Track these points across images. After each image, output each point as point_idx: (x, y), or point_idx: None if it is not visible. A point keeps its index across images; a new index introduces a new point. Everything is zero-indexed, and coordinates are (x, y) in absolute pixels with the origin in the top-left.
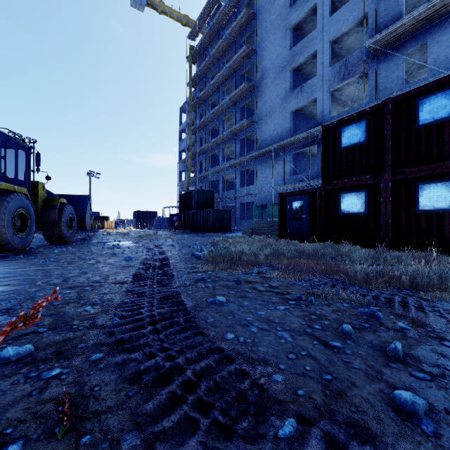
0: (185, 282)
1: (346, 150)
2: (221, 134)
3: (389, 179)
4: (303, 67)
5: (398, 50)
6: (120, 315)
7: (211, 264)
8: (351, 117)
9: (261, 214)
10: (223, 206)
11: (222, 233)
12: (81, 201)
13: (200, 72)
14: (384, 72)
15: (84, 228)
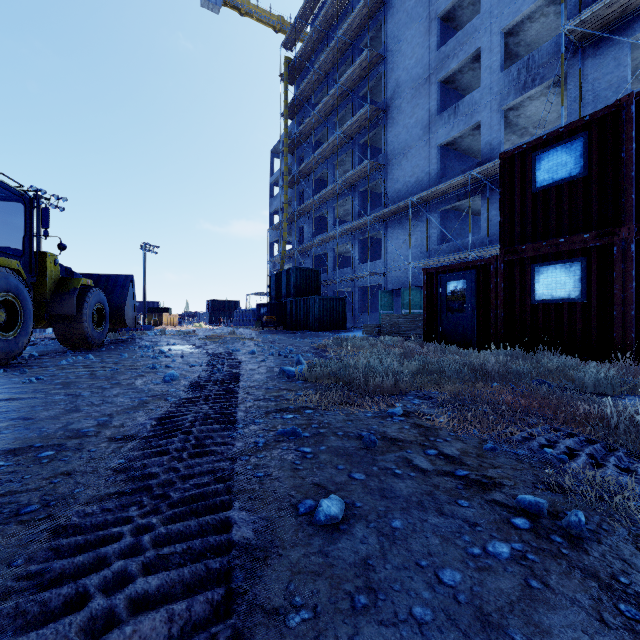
0: (257, 438)
1: (545, 192)
2: (331, 185)
3: (630, 238)
4: (457, 78)
5: (619, 34)
6: (7, 608)
7: (314, 392)
8: (554, 135)
9: (392, 303)
10: (333, 292)
11: (332, 331)
12: (119, 284)
13: (300, 96)
14: (595, 73)
15: (124, 324)
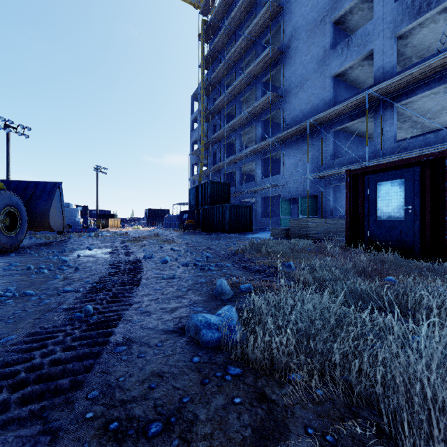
0: None
1: None
2: (239, 116)
3: None
4: (347, 18)
5: None
6: None
7: None
8: None
9: (290, 209)
10: (240, 201)
11: (241, 233)
12: (47, 190)
13: (214, 49)
14: None
15: (49, 228)
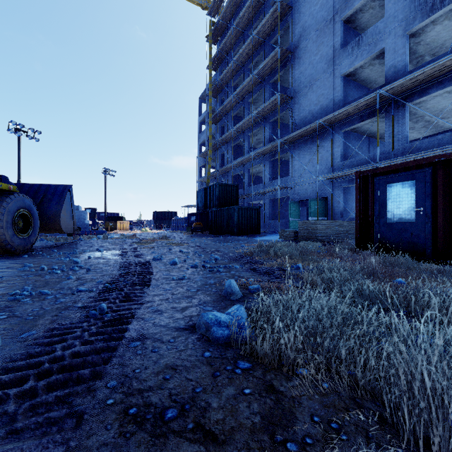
0: None
1: None
2: (247, 117)
3: None
4: (358, 17)
5: None
6: None
7: None
8: None
9: (299, 212)
10: (248, 203)
11: (249, 236)
12: (58, 193)
13: (222, 51)
14: None
15: (60, 230)
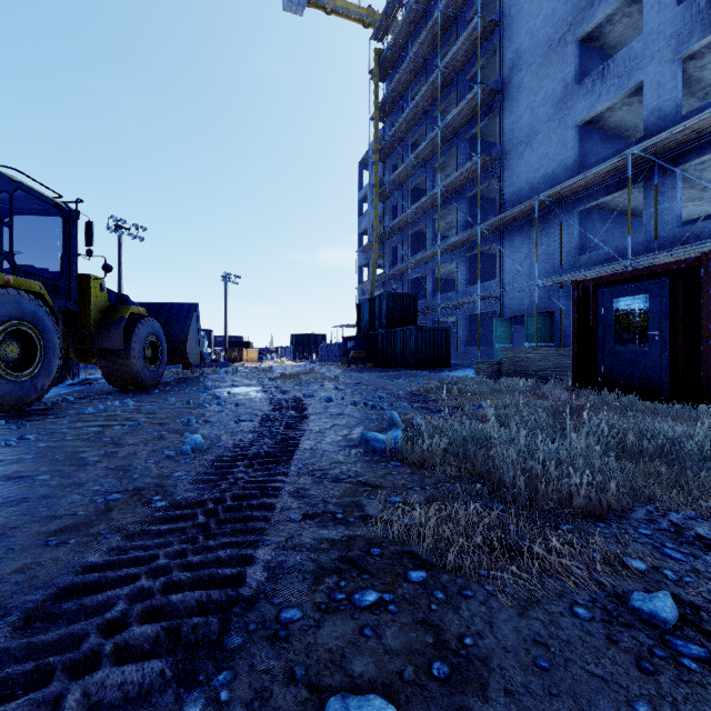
0: None
1: None
2: (431, 192)
3: None
4: (604, 31)
5: None
6: None
7: (422, 495)
8: None
9: (510, 334)
10: (433, 322)
11: (433, 370)
12: (182, 313)
13: (393, 92)
14: None
15: (186, 360)
